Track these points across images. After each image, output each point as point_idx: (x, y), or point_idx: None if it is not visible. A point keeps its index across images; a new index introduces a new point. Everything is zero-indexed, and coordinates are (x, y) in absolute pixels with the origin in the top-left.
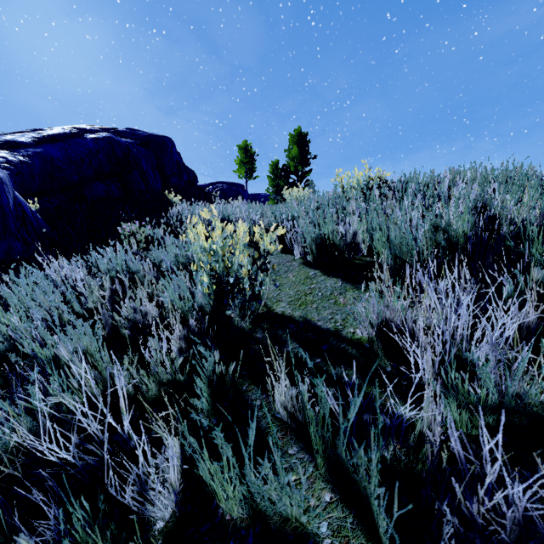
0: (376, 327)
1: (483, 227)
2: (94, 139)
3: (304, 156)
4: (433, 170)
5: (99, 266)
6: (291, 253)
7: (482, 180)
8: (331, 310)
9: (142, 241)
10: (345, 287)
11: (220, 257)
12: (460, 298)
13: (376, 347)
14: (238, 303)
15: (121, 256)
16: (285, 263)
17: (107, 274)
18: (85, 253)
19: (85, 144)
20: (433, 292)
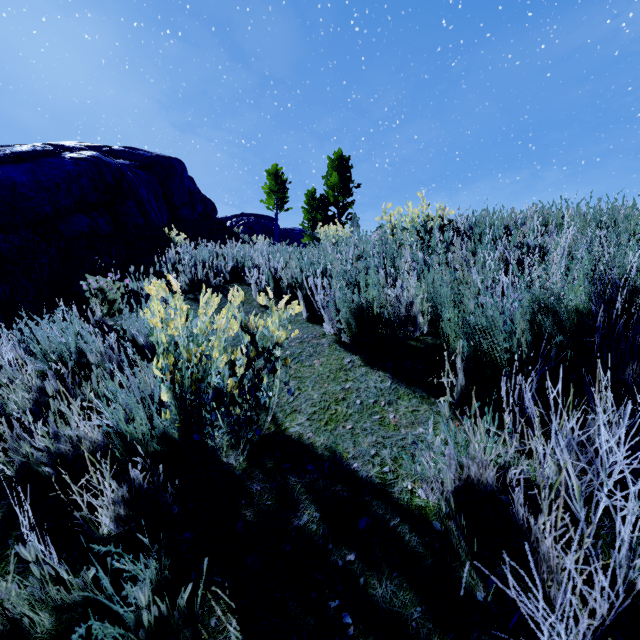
0: (451, 490)
1: (619, 309)
2: (75, 160)
3: (346, 185)
4: (512, 208)
5: (41, 343)
6: (321, 323)
7: (582, 224)
8: (374, 437)
9: (117, 301)
10: (397, 391)
11: (185, 362)
12: (592, 437)
13: (454, 540)
14: (225, 426)
15: (74, 328)
16: (310, 341)
17: (43, 361)
18: (42, 315)
19: (61, 166)
20: (564, 454)
